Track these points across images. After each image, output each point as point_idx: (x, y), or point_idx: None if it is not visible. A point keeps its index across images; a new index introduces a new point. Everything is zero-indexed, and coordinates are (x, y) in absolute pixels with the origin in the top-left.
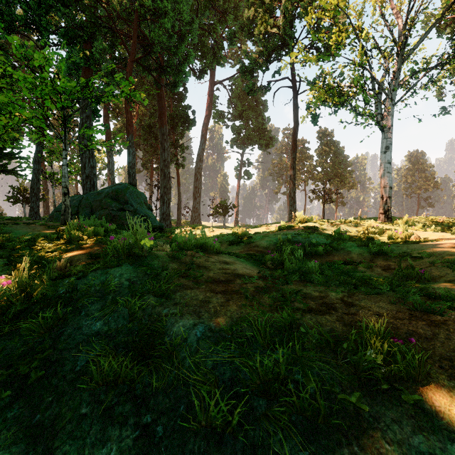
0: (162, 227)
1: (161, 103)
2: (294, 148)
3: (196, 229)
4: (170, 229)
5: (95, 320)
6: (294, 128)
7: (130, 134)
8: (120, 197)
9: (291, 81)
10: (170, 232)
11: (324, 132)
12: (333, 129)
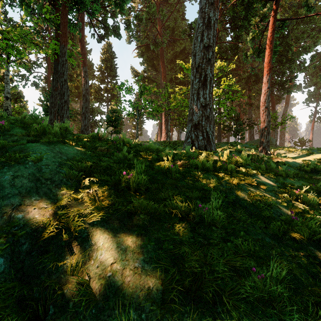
0: None
1: (272, 100)
2: None
3: None
4: None
5: (314, 150)
6: None
7: None
8: None
9: None
10: None
11: None
12: None
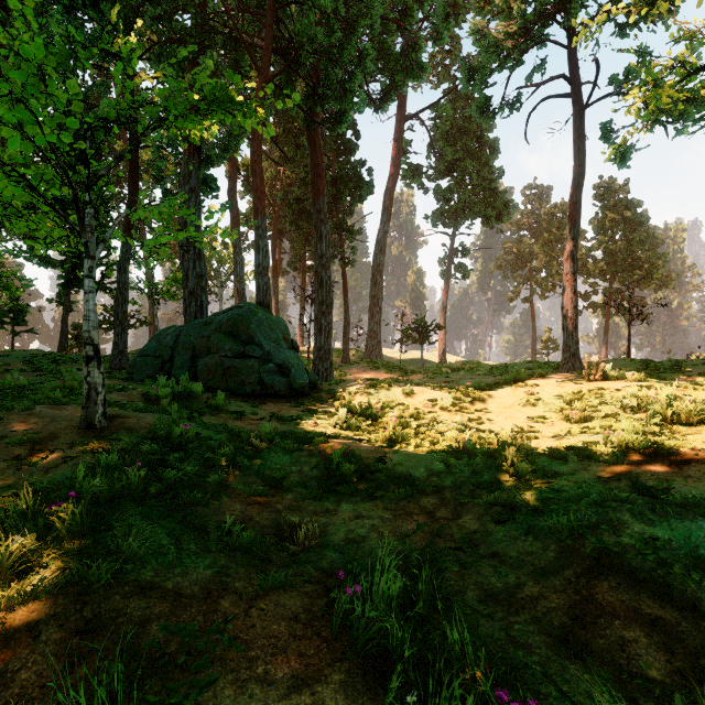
0: (315, 383)
1: (315, 157)
2: (575, 218)
3: (378, 390)
4: (329, 384)
5: None
6: (576, 177)
7: (260, 213)
8: (240, 331)
9: (569, 82)
10: (330, 393)
11: (609, 186)
12: (628, 179)
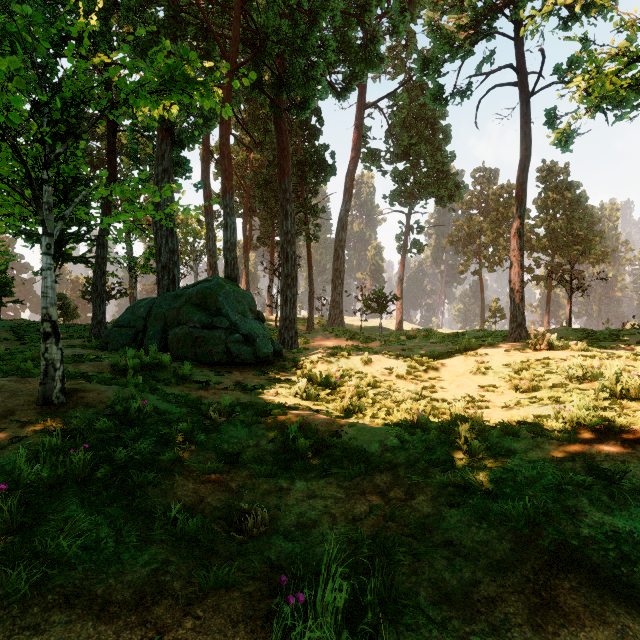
0: (280, 351)
1: (281, 141)
2: (522, 198)
3: (338, 358)
4: (293, 352)
5: None
6: (522, 160)
7: (228, 193)
8: (209, 303)
9: (516, 71)
10: (293, 361)
11: (551, 169)
12: (568, 163)
